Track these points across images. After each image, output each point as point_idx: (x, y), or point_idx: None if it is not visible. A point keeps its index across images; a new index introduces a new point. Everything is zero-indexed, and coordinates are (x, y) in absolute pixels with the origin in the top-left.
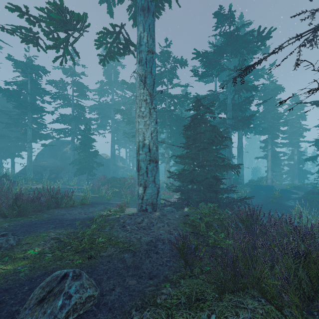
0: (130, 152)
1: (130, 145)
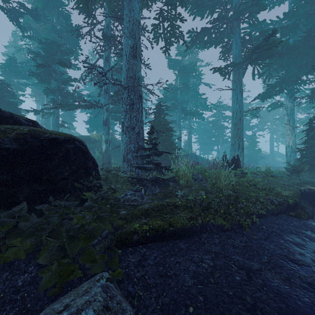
0: None
1: None
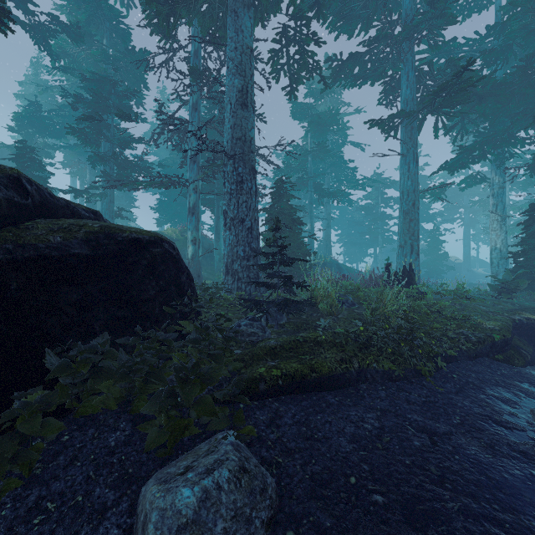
0: None
1: None
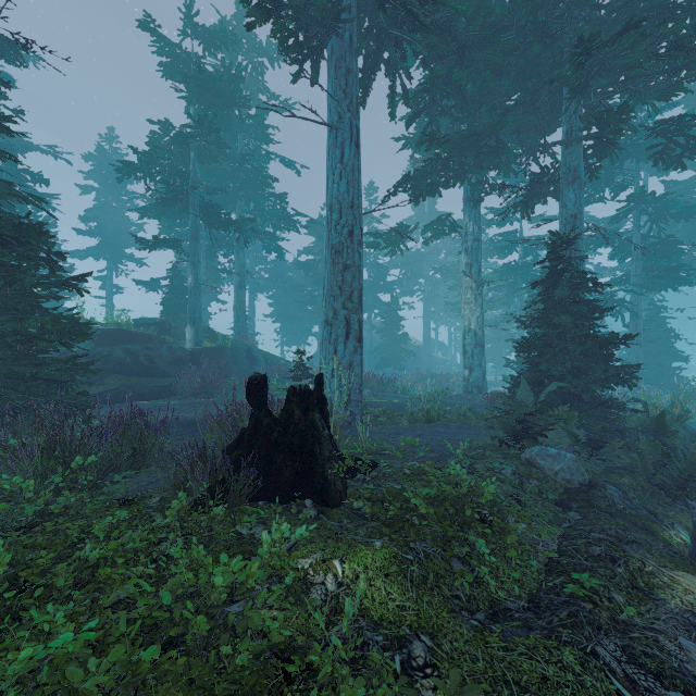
0: (458, 333)
1: (458, 321)
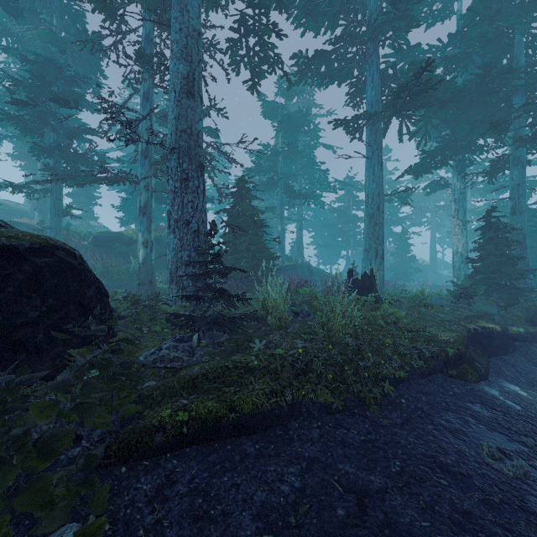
0: None
1: None
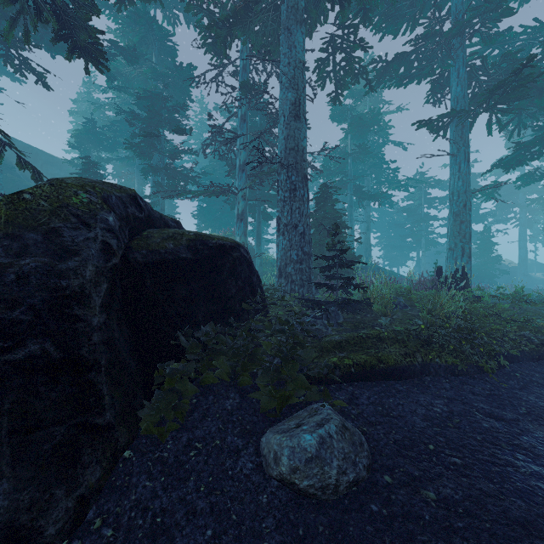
0: None
1: None
